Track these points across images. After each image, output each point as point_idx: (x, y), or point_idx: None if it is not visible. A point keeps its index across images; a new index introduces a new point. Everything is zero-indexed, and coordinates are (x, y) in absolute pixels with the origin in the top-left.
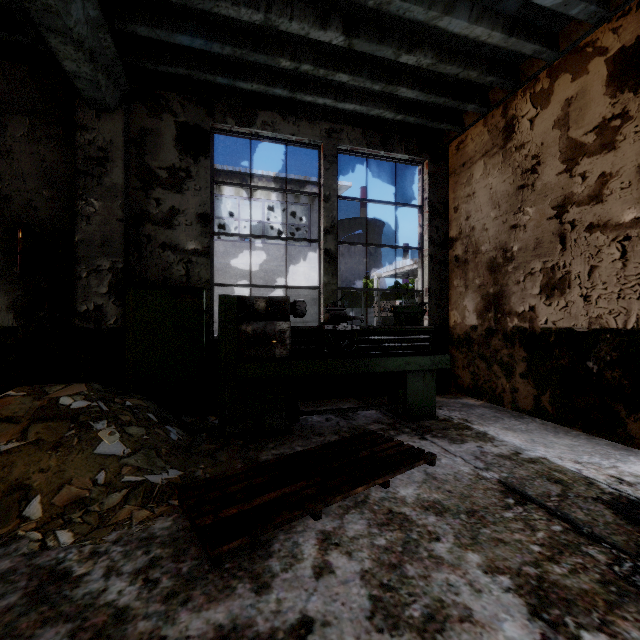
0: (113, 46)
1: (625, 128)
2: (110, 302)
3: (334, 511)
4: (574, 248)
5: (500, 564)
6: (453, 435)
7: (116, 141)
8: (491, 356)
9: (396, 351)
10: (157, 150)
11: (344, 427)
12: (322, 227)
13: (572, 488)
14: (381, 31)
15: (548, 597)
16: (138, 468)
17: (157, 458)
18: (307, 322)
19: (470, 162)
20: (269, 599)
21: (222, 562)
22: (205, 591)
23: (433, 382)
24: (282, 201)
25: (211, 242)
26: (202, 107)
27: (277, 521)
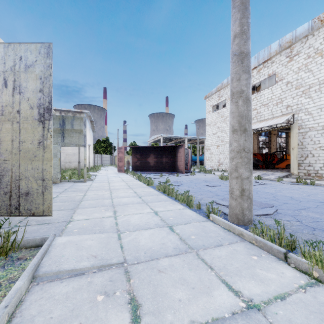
0: None
1: None
2: None
3: None
4: None
5: None
6: None
7: None
8: None
9: None
10: None
11: None
12: None
13: None
14: None
15: None
16: None
17: None
18: (71, 162)
19: None
20: None
21: None
22: None
23: None
24: None
25: None
26: None
27: None
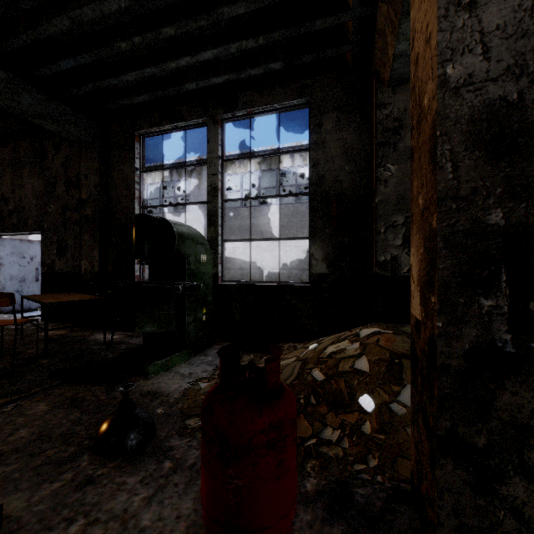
0: None
1: None
2: (403, 253)
3: None
4: None
5: None
6: None
7: (409, 108)
8: None
9: None
10: None
11: None
12: None
13: None
14: None
15: None
16: None
17: None
18: None
19: None
20: None
21: None
22: None
23: None
24: None
25: None
26: None
27: None
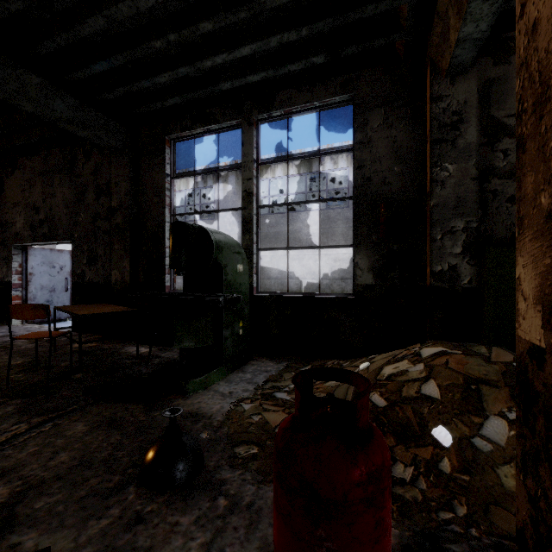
0: None
1: None
2: (463, 262)
3: None
4: None
5: None
6: None
7: (470, 100)
8: None
9: None
10: (503, 98)
11: None
12: None
13: None
14: None
15: None
16: None
17: None
18: None
19: None
20: None
21: None
22: None
23: None
24: None
25: None
26: None
27: None
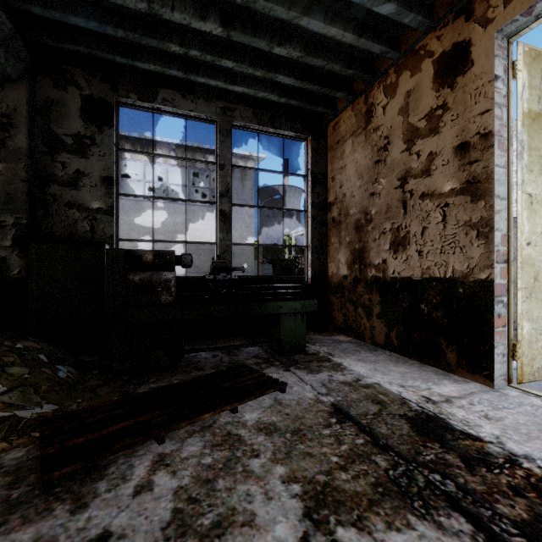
0: (9, 22)
1: (445, 117)
2: (14, 254)
3: (179, 435)
4: (412, 212)
5: (299, 474)
6: (313, 366)
7: (20, 109)
8: (357, 300)
9: (272, 297)
10: (63, 119)
11: (225, 362)
12: (218, 191)
13: (388, 407)
14: (254, 26)
15: (325, 500)
16: (9, 404)
17: (34, 395)
18: None
19: (343, 140)
20: (81, 518)
21: (52, 487)
22: (24, 514)
23: (303, 322)
24: (206, 169)
25: (116, 202)
26: (106, 82)
27: (116, 447)
